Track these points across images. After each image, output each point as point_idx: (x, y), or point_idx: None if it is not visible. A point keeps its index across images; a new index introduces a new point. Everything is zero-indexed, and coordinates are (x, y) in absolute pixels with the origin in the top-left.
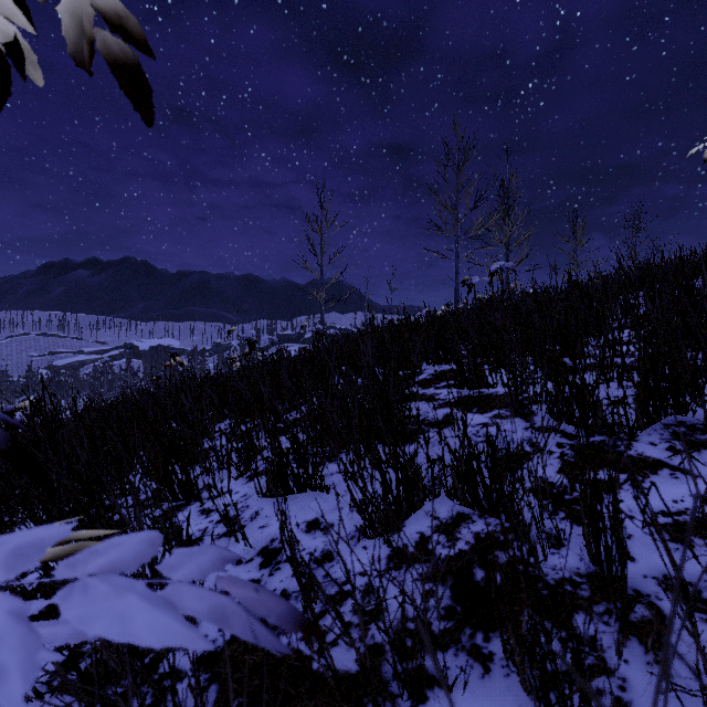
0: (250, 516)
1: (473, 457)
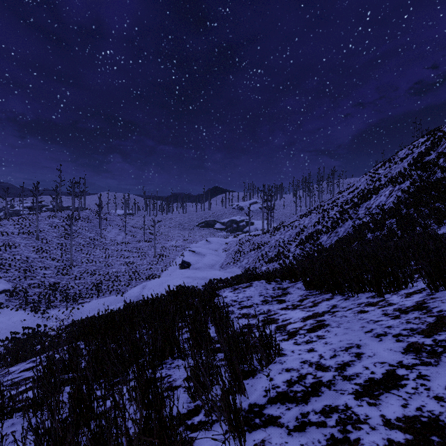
0: None
1: None
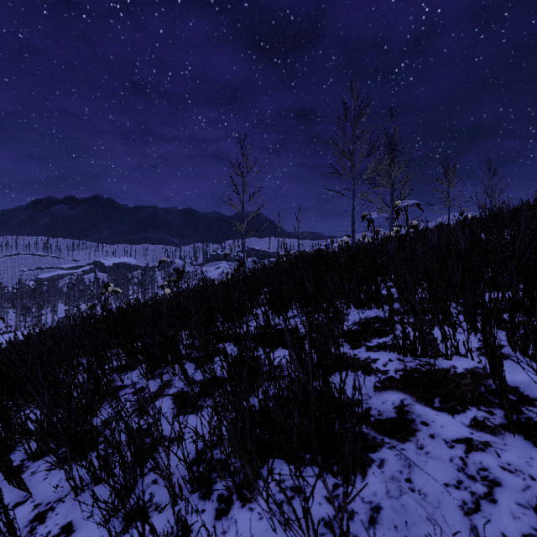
0: None
1: None
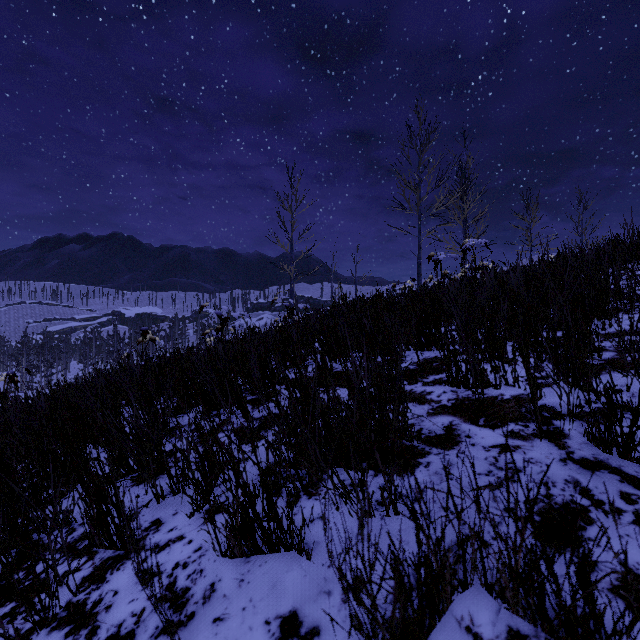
0: (202, 593)
1: (540, 556)
